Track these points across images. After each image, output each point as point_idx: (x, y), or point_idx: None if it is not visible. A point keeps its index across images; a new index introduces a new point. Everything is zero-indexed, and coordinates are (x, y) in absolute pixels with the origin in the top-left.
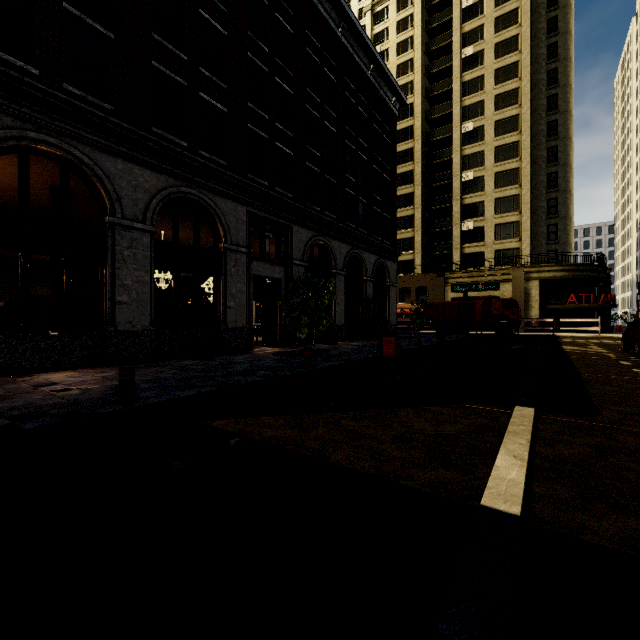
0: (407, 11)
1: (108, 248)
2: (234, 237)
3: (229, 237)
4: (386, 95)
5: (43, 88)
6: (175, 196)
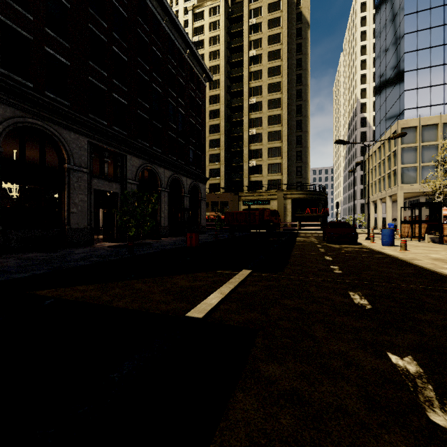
0: (216, 17)
1: None
2: (77, 160)
3: (72, 160)
4: (199, 72)
5: None
6: (21, 125)
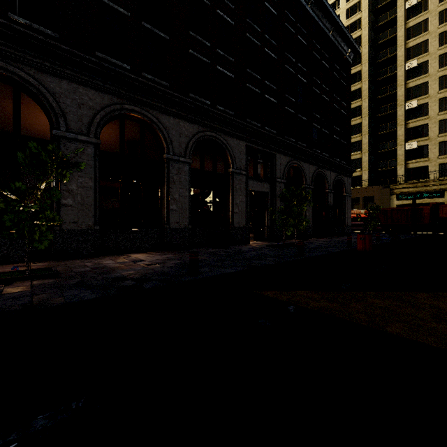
0: None
1: (165, 175)
2: (238, 164)
3: (235, 164)
4: (343, 49)
5: (133, 77)
6: (202, 138)
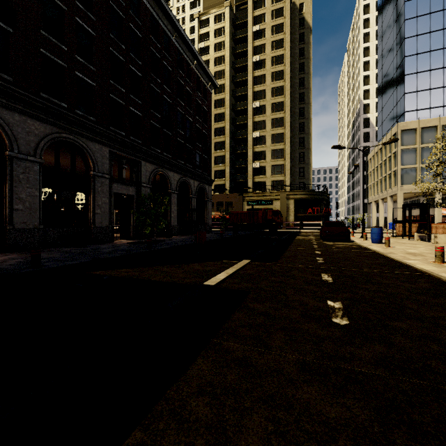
0: (221, 24)
1: (7, 173)
2: (100, 167)
3: (97, 167)
4: (205, 80)
5: None
6: (58, 139)
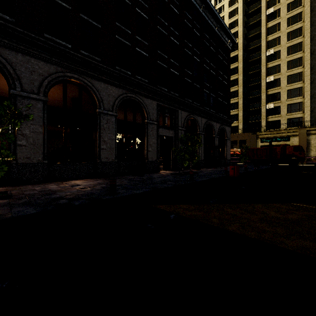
0: None
1: (98, 124)
2: (151, 117)
3: (149, 117)
4: (225, 39)
5: (73, 53)
6: (125, 98)
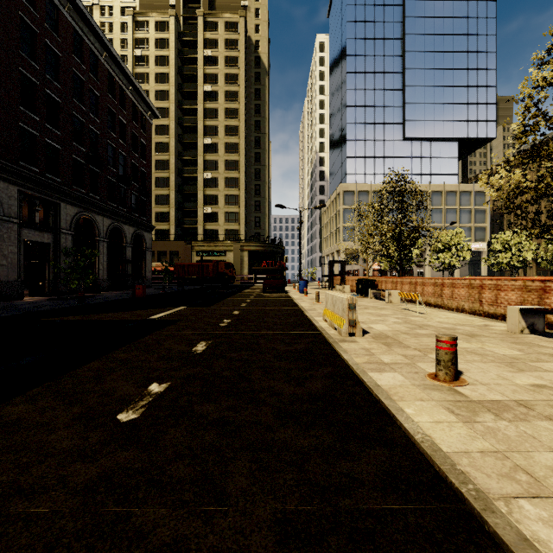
0: (164, 34)
1: None
2: (6, 210)
3: (2, 210)
4: (143, 109)
5: None
6: None
